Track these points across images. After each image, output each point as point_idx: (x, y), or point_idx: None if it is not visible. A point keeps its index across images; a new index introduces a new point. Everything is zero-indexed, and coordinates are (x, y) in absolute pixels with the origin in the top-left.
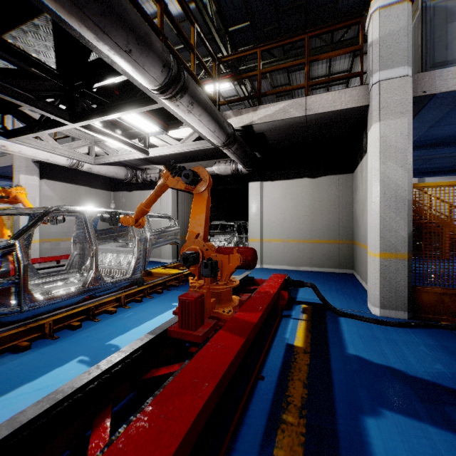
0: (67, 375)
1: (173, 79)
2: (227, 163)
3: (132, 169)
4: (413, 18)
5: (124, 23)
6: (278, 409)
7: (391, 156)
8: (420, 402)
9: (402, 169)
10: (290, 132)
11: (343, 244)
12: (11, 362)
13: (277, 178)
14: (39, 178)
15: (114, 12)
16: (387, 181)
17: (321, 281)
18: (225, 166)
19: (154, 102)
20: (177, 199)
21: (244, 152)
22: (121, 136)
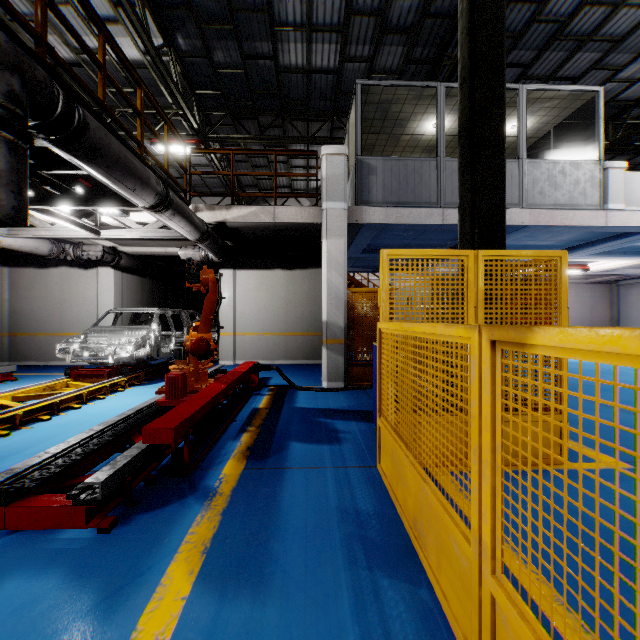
0: None
1: (162, 201)
2: (196, 249)
3: (58, 243)
4: (366, 143)
5: (135, 176)
6: (245, 428)
7: (334, 267)
8: (324, 416)
9: (341, 278)
10: (263, 229)
11: (315, 336)
12: (3, 442)
13: (252, 267)
14: None
15: (131, 172)
16: (331, 285)
17: (292, 371)
18: (193, 252)
19: (134, 206)
20: (122, 283)
21: (216, 245)
22: (71, 216)
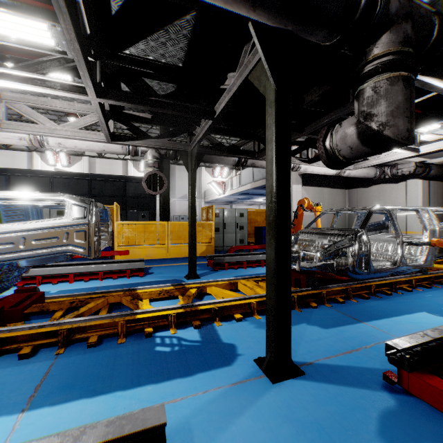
0: (421, 320)
1: None
2: None
3: (379, 167)
4: None
5: None
6: None
7: None
8: None
9: None
10: None
11: None
12: (366, 303)
13: None
14: (301, 186)
15: None
16: None
17: None
18: None
19: None
20: (427, 190)
21: None
22: None
